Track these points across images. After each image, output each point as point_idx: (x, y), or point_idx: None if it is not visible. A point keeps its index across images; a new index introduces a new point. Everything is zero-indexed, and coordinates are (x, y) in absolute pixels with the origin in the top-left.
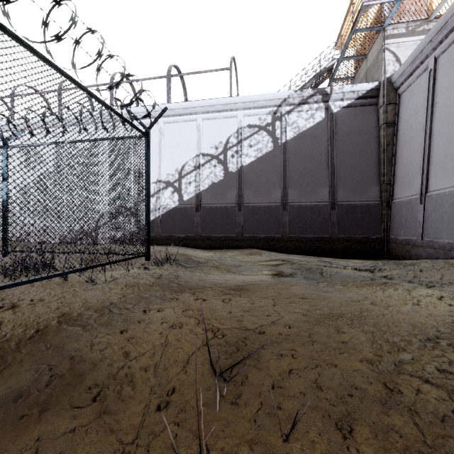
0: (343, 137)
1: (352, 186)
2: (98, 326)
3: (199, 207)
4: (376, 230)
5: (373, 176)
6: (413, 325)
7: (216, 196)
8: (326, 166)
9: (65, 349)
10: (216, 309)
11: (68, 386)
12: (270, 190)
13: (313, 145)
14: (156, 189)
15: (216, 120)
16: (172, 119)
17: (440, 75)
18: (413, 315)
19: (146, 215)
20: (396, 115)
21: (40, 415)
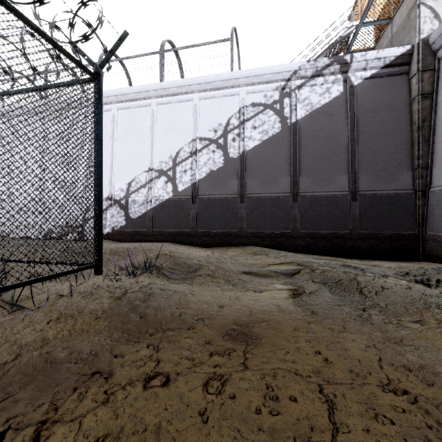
0: (366, 114)
1: (378, 173)
2: None
3: (196, 198)
4: (408, 225)
5: (404, 159)
6: None
7: (215, 185)
8: (345, 149)
9: None
10: (184, 438)
11: None
12: (278, 178)
13: (329, 125)
14: (148, 179)
15: (215, 100)
16: (165, 100)
17: None
18: None
19: (95, 203)
20: (434, 84)
21: None
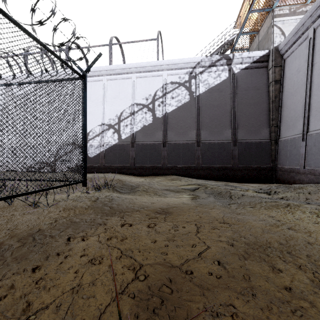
0: (242, 92)
1: (249, 128)
2: (11, 261)
3: (134, 144)
4: (267, 161)
5: (264, 120)
6: None
7: (147, 135)
8: (229, 113)
9: None
10: (141, 237)
11: None
12: (187, 131)
13: (219, 97)
14: (101, 130)
15: (147, 78)
16: (113, 77)
17: (318, 42)
18: None
19: (83, 147)
20: (281, 75)
21: None
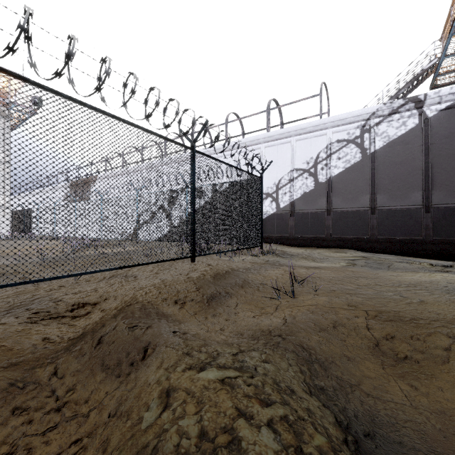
0: (441, 140)
1: (452, 189)
2: (248, 272)
3: (293, 213)
4: None
5: None
6: (399, 281)
7: (307, 203)
8: (420, 170)
9: (240, 276)
10: (299, 271)
11: (246, 283)
12: (358, 196)
13: (404, 152)
14: None
15: (308, 140)
16: (270, 144)
17: None
18: (407, 278)
19: (260, 223)
20: None
21: (242, 287)
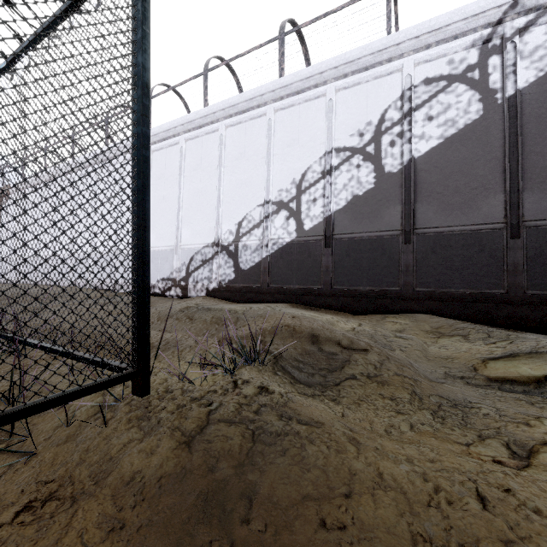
0: None
1: None
2: None
3: (330, 240)
4: None
5: None
6: None
7: (361, 218)
8: None
9: None
10: None
11: None
12: (476, 198)
13: None
14: (263, 215)
15: (360, 87)
16: (286, 102)
17: None
18: None
19: (132, 230)
20: None
21: None
